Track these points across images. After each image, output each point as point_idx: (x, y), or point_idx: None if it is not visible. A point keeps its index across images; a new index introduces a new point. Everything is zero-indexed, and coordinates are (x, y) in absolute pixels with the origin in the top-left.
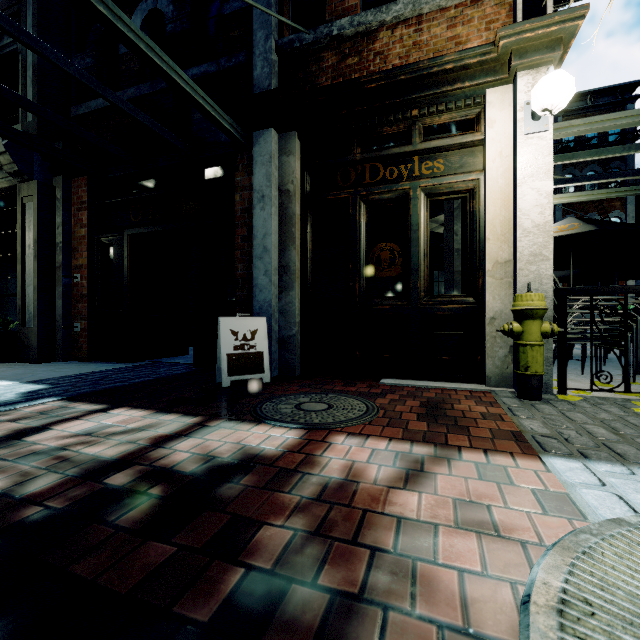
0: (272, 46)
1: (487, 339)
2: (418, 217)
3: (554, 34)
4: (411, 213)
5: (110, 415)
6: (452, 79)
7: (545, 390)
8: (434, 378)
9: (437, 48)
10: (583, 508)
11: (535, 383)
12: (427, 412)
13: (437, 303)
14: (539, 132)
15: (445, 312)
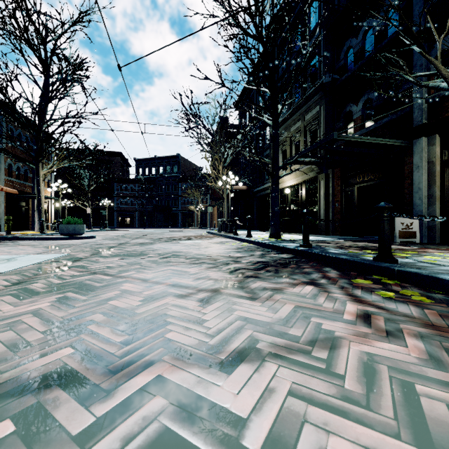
0: (422, 102)
1: None
2: None
3: None
4: None
5: (359, 243)
6: None
7: None
8: None
9: None
10: None
11: None
12: None
13: None
14: None
15: None
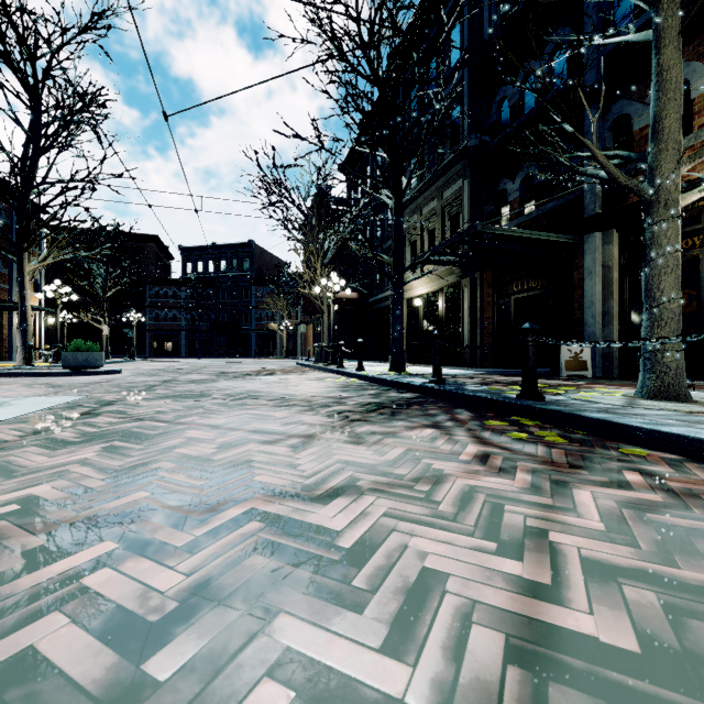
0: (596, 185)
1: None
2: None
3: None
4: (700, 270)
5: (513, 378)
6: None
7: None
8: None
9: None
10: None
11: None
12: None
13: None
14: None
15: None
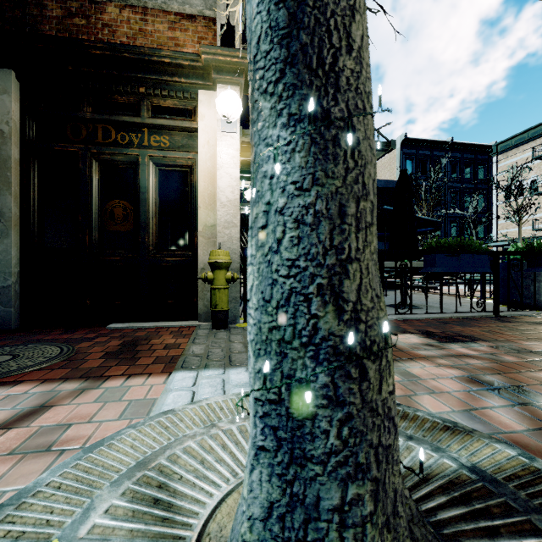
0: None
1: (199, 285)
2: (146, 181)
3: (239, 64)
4: (140, 177)
5: None
6: (171, 72)
7: (235, 321)
8: (160, 319)
9: (160, 42)
10: (156, 407)
11: (221, 316)
12: (123, 349)
13: (163, 256)
14: (231, 132)
15: (169, 263)
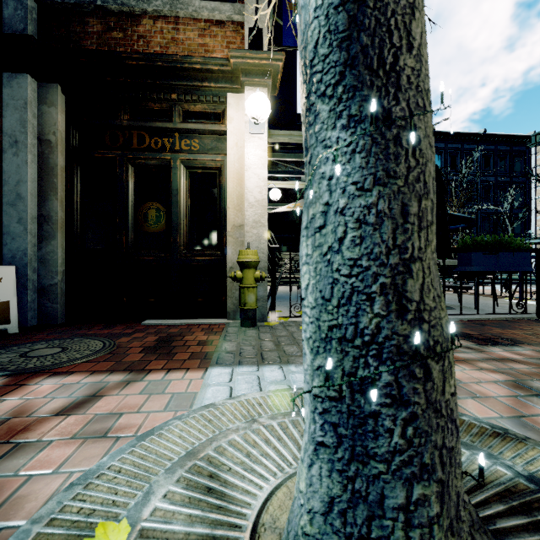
0: None
1: (228, 284)
2: (178, 184)
3: (266, 66)
4: (172, 180)
5: None
6: (201, 77)
7: (263, 319)
8: (191, 316)
9: (191, 49)
10: (197, 401)
11: (250, 315)
12: (159, 345)
13: (193, 255)
14: (259, 134)
15: (199, 263)
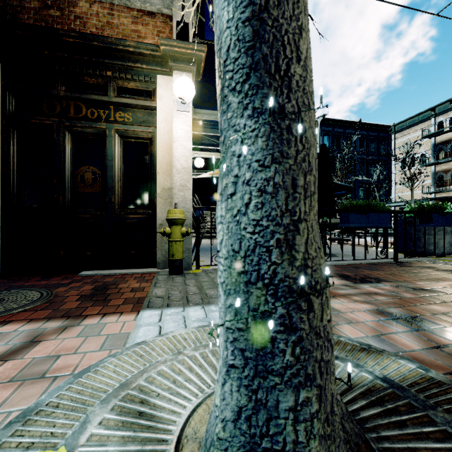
0: None
1: (158, 238)
2: (113, 150)
3: (191, 55)
4: (107, 147)
5: None
6: (134, 59)
7: (188, 268)
8: (124, 267)
9: (125, 33)
10: (130, 340)
11: (178, 264)
12: (95, 293)
13: (127, 214)
14: (185, 111)
15: (132, 220)
